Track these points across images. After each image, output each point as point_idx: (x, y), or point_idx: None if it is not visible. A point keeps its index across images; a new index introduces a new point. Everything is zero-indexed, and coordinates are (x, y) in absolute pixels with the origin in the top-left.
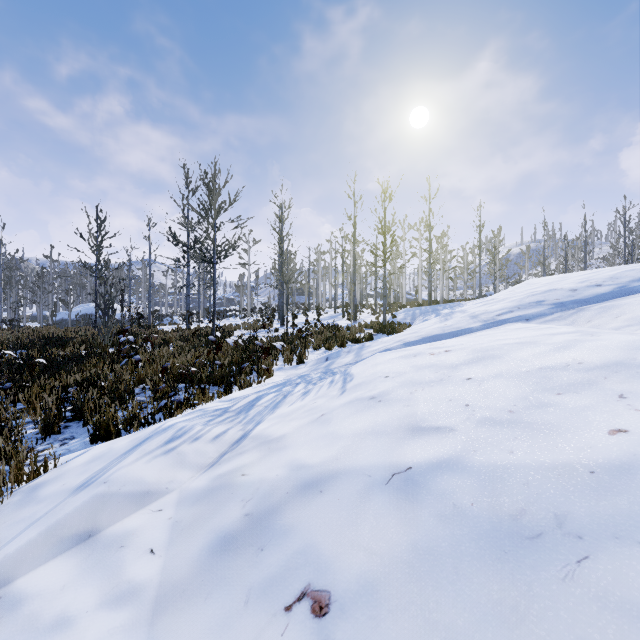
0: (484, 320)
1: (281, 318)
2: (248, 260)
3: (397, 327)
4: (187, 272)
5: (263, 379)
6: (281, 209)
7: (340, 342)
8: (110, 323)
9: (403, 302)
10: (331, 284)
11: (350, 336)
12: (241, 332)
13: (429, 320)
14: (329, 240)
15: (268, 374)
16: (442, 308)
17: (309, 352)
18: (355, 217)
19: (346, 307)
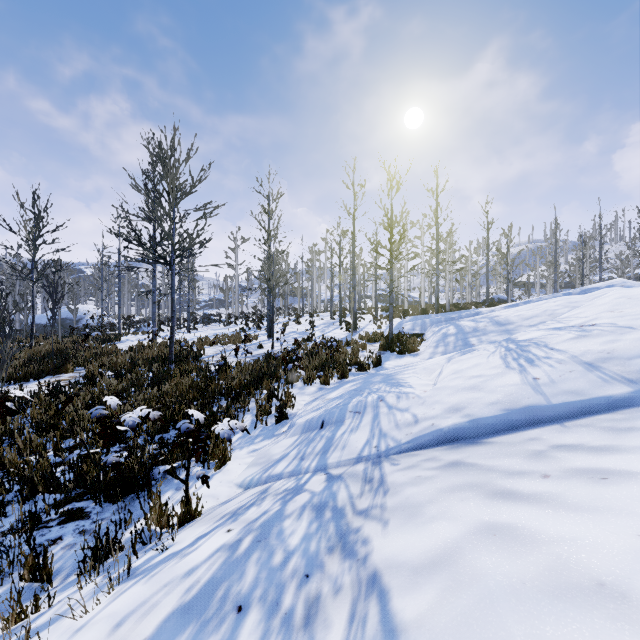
0: (628, 379)
1: (268, 329)
2: (236, 260)
3: (407, 342)
4: (153, 274)
5: (209, 471)
6: (268, 200)
7: (340, 372)
8: (3, 353)
9: (405, 306)
10: (327, 286)
11: (352, 357)
12: (217, 348)
13: (477, 352)
14: (324, 239)
15: (219, 462)
16: (457, 317)
17: (297, 390)
18: (355, 210)
19: (344, 313)
